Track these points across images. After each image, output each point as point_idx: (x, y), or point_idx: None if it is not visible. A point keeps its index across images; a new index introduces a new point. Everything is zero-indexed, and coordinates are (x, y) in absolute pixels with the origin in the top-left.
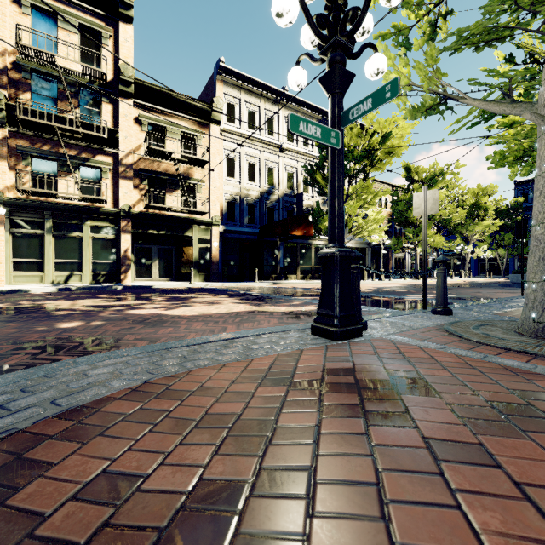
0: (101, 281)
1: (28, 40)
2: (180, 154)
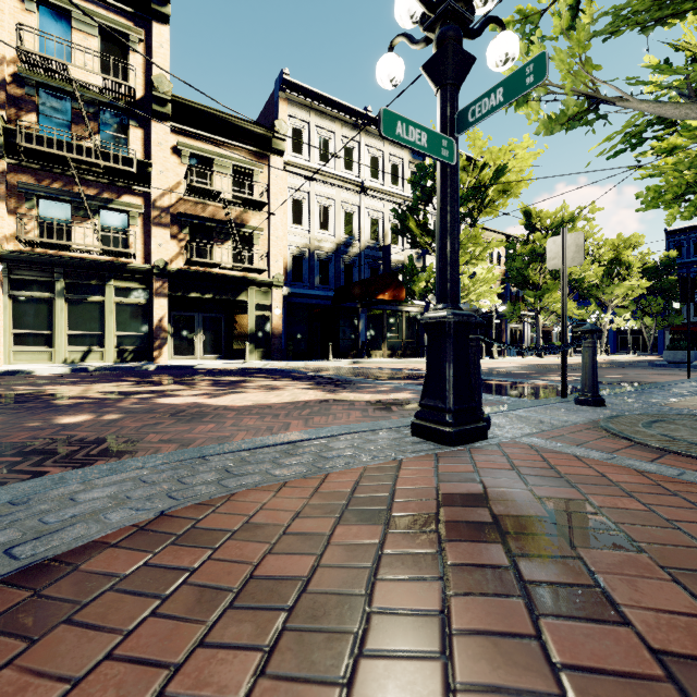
0: (129, 359)
1: (33, 45)
2: (232, 194)
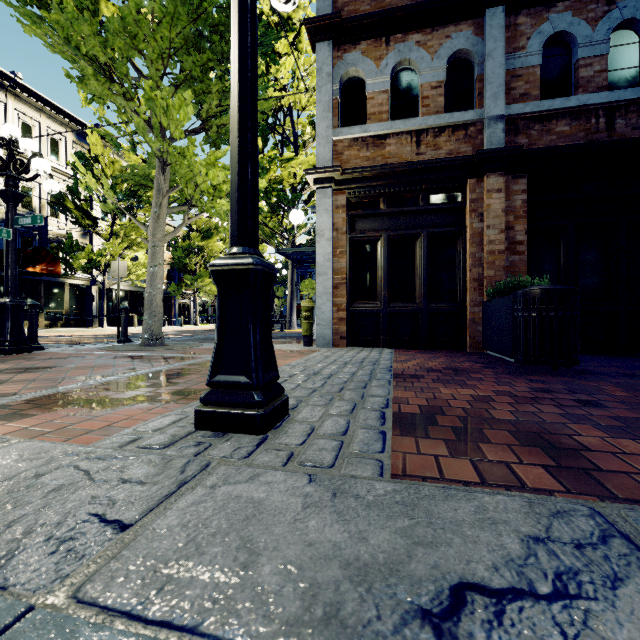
0: None
1: None
2: None
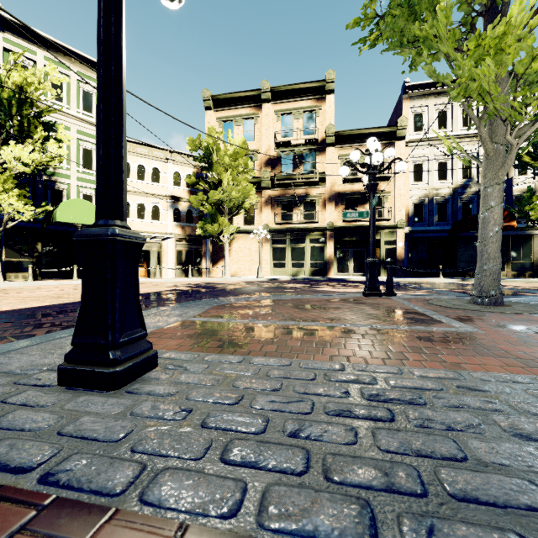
0: (315, 275)
1: (279, 135)
2: None
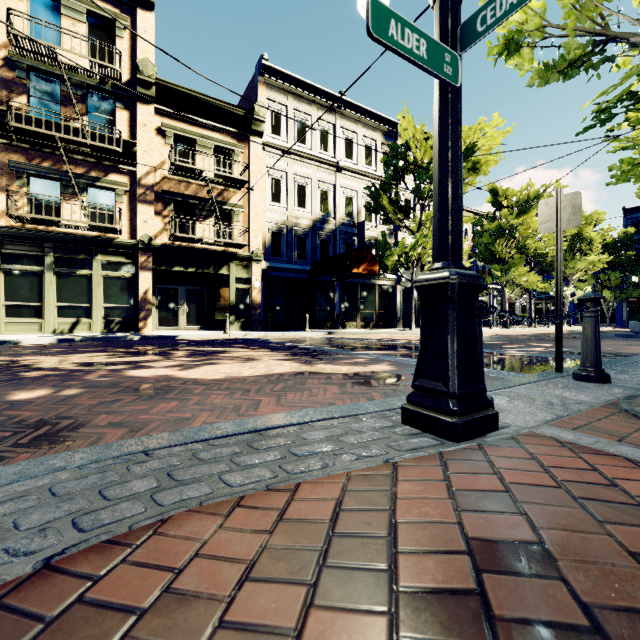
0: (115, 330)
1: (24, 30)
2: (214, 173)
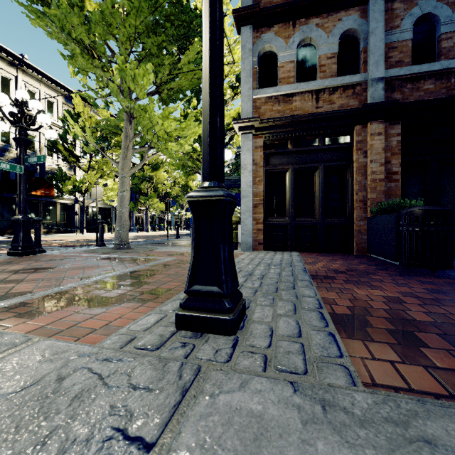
0: None
1: None
2: None
